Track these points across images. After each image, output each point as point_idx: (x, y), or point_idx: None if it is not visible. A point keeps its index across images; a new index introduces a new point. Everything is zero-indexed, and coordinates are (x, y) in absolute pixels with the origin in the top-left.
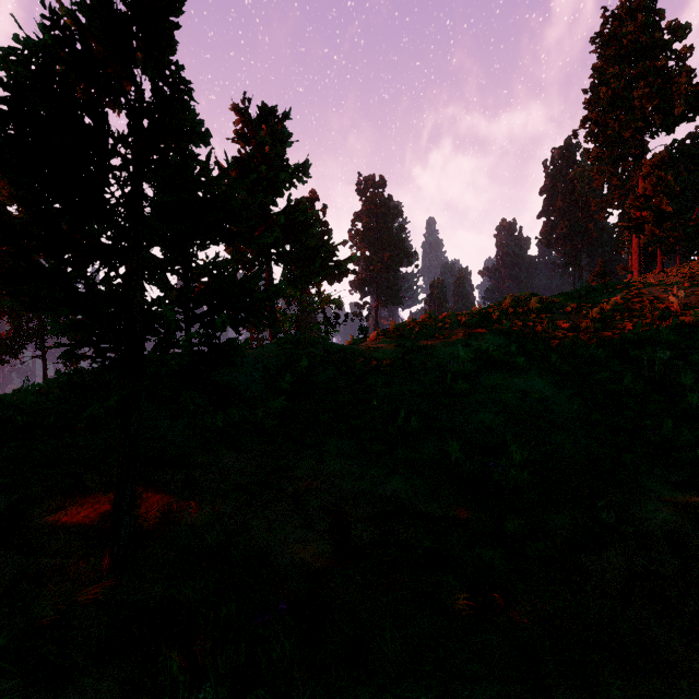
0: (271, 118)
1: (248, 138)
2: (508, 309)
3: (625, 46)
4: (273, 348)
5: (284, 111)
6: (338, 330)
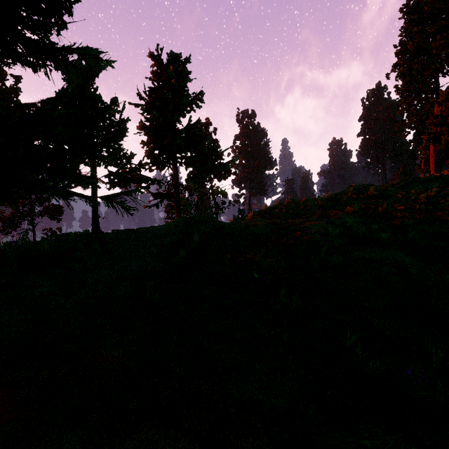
0: (177, 62)
1: (161, 76)
2: (352, 195)
3: (425, 12)
4: (171, 226)
5: (186, 57)
6: (224, 211)
